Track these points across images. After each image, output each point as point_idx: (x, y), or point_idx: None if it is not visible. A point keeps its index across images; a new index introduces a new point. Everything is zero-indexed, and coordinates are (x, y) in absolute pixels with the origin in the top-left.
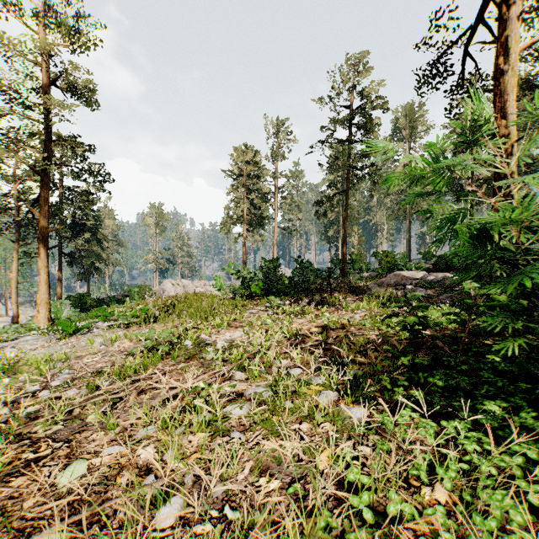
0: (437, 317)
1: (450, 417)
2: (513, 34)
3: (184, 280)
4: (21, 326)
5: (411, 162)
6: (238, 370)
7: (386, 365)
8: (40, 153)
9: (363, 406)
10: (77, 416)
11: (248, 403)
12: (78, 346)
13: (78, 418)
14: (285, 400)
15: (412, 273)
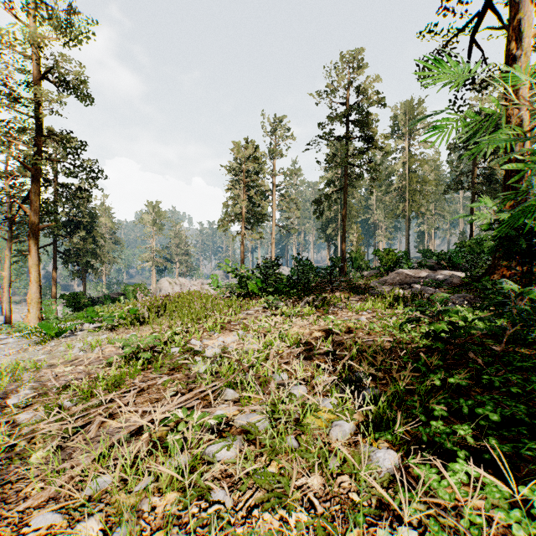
0: (454, 319)
1: (514, 467)
2: (526, 18)
3: (181, 279)
4: (10, 326)
5: (410, 159)
6: (229, 387)
7: (409, 384)
8: (31, 148)
9: (390, 445)
10: (19, 453)
11: (239, 439)
12: (56, 352)
13: (21, 456)
14: (286, 434)
15: (415, 271)
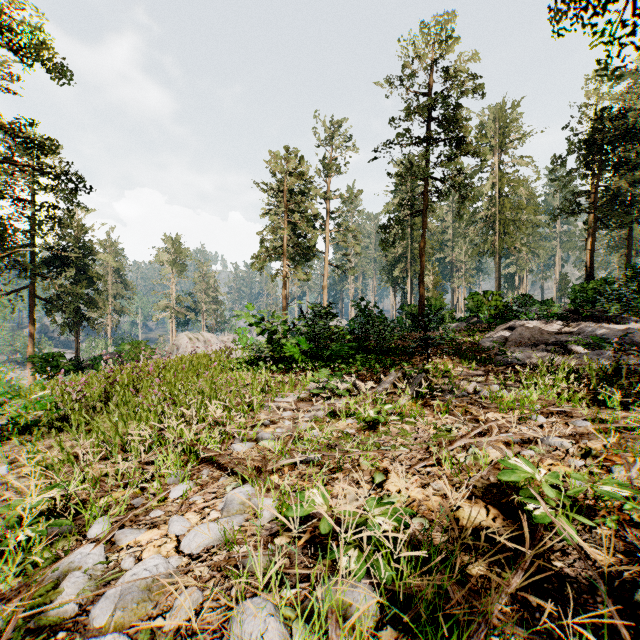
0: None
1: None
2: None
3: (205, 334)
4: None
5: (502, 179)
6: None
7: None
8: None
9: None
10: None
11: None
12: None
13: None
14: None
15: (539, 323)
